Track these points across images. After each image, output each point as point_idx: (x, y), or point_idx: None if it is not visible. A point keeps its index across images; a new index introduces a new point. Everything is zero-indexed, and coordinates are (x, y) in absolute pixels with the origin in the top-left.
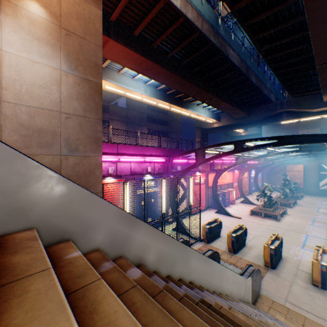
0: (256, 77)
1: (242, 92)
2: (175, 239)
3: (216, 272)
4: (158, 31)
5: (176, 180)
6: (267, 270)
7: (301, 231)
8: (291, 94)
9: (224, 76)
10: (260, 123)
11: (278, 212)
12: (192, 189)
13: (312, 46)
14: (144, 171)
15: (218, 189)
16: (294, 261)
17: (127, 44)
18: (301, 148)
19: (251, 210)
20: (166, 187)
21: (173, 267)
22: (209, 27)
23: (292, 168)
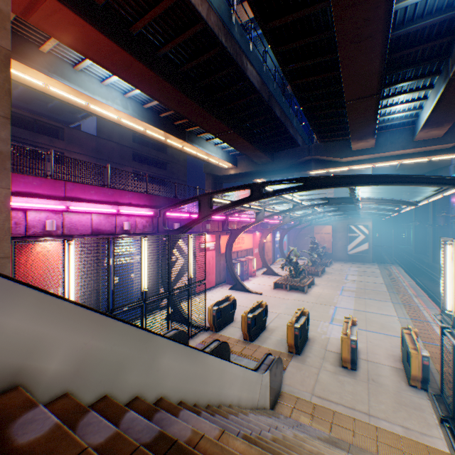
0: (281, 110)
1: (265, 128)
2: (124, 323)
3: (213, 372)
4: (140, 7)
5: (166, 239)
6: (292, 357)
7: (330, 303)
8: (320, 138)
9: (241, 101)
10: (286, 173)
11: (305, 283)
12: (194, 255)
13: (342, 74)
14: (117, 230)
15: (234, 257)
16: (322, 341)
17: (83, 14)
18: (330, 201)
19: (275, 283)
20: (156, 254)
21: (120, 379)
22: (219, 22)
23: (321, 229)
